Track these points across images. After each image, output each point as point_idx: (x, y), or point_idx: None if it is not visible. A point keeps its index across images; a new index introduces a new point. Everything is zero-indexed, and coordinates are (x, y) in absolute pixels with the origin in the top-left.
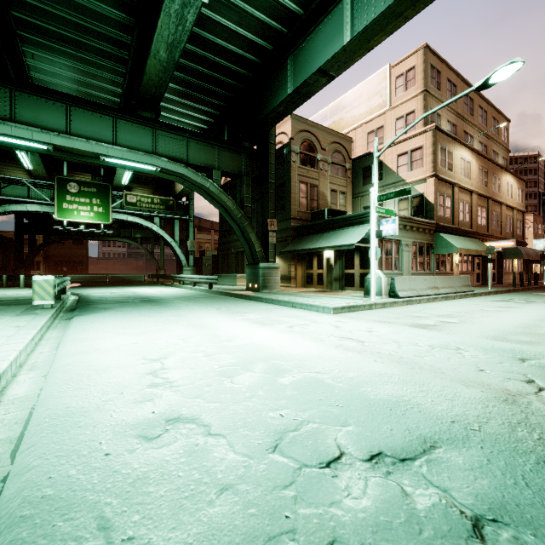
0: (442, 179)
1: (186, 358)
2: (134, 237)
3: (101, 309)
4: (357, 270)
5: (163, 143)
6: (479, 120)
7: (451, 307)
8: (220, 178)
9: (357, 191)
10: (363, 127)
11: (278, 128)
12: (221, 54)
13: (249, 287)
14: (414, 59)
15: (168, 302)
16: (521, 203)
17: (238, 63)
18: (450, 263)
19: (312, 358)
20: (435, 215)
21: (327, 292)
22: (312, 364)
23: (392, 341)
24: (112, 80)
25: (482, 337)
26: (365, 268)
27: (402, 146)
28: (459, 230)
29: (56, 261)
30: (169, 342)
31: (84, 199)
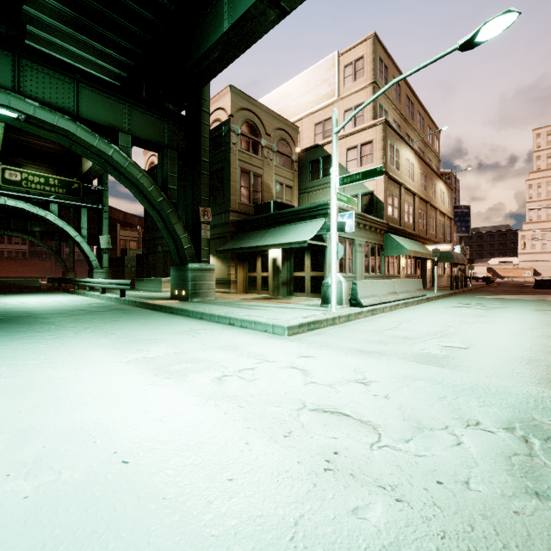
0: (391, 177)
1: None
2: (31, 230)
3: None
4: (308, 273)
5: (33, 80)
6: (418, 125)
7: (427, 319)
8: (130, 145)
9: (304, 186)
10: (310, 117)
11: (215, 102)
12: None
13: (174, 294)
14: (363, 48)
15: (30, 323)
16: (450, 211)
17: None
18: (398, 266)
19: None
20: (385, 215)
21: (274, 299)
22: None
23: (427, 415)
24: None
25: (548, 386)
26: (317, 271)
27: (351, 140)
28: (405, 232)
29: None
30: None
31: None
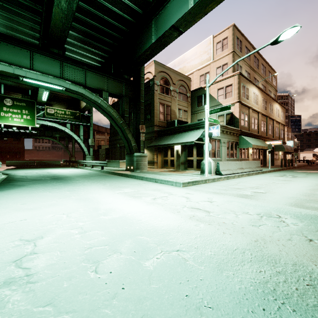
0: (243, 104)
1: (62, 236)
2: (55, 136)
3: (16, 186)
4: (195, 157)
5: (68, 71)
6: (261, 72)
7: (255, 181)
8: (108, 97)
9: (194, 110)
10: (197, 72)
11: (146, 69)
12: (108, 14)
13: (127, 168)
14: (227, 32)
15: (70, 180)
16: (283, 120)
17: (119, 21)
18: (247, 153)
19: (172, 231)
20: (239, 125)
21: (177, 171)
22: (173, 240)
23: (230, 210)
24: (32, 27)
25: (288, 205)
26: (200, 156)
27: (220, 84)
28: (252, 134)
29: (1, 152)
30: (53, 218)
31: (16, 110)
